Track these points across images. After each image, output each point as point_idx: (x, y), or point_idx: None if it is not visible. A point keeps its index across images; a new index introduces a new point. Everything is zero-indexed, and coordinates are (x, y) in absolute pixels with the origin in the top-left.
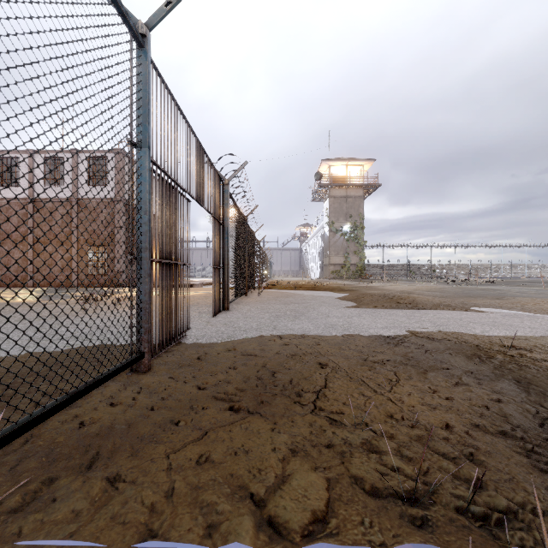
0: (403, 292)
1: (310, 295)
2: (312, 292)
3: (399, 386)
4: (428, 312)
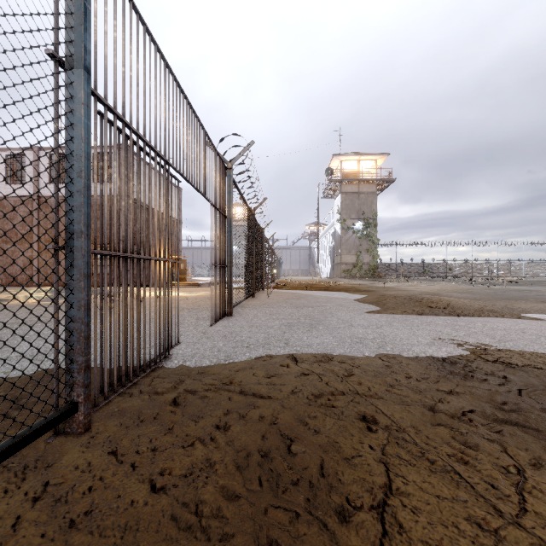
0: (429, 293)
1: (324, 297)
2: (325, 293)
3: (534, 492)
4: (473, 320)
